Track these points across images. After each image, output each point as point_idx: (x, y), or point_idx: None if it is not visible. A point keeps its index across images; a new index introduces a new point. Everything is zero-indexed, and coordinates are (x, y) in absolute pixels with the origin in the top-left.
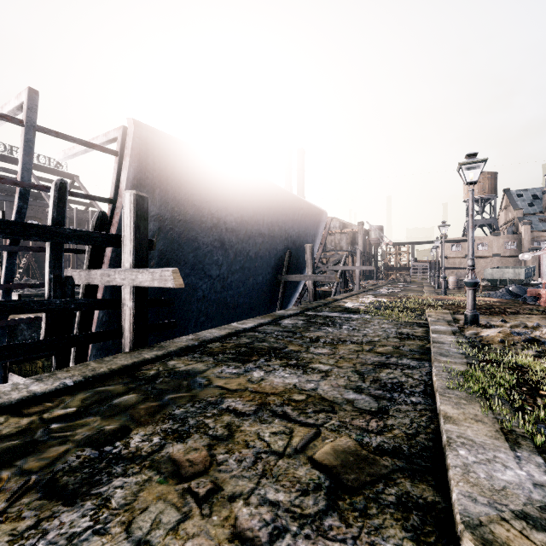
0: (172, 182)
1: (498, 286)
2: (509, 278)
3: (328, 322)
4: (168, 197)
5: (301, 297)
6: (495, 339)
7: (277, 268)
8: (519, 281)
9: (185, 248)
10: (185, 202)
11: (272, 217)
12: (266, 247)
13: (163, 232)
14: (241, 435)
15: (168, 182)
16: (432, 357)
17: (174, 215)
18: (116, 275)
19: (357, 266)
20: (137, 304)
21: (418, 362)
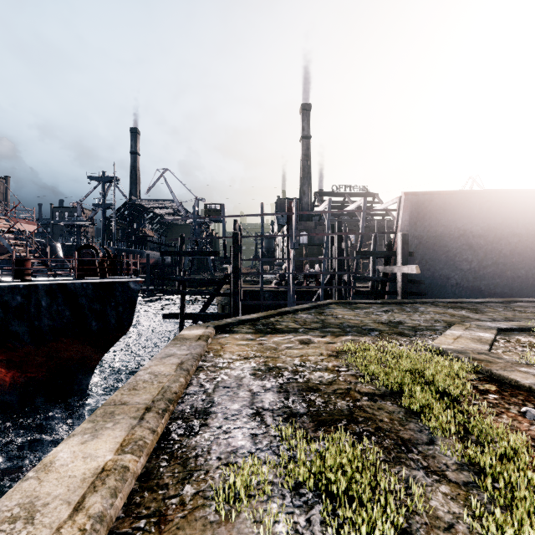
0: (427, 216)
1: None
2: None
3: None
4: (424, 225)
5: None
6: None
7: None
8: None
9: (438, 252)
10: (436, 225)
11: (530, 218)
12: (525, 245)
13: (422, 244)
14: (424, 315)
15: (424, 217)
16: None
17: (429, 234)
18: (394, 268)
19: None
20: (403, 281)
21: None
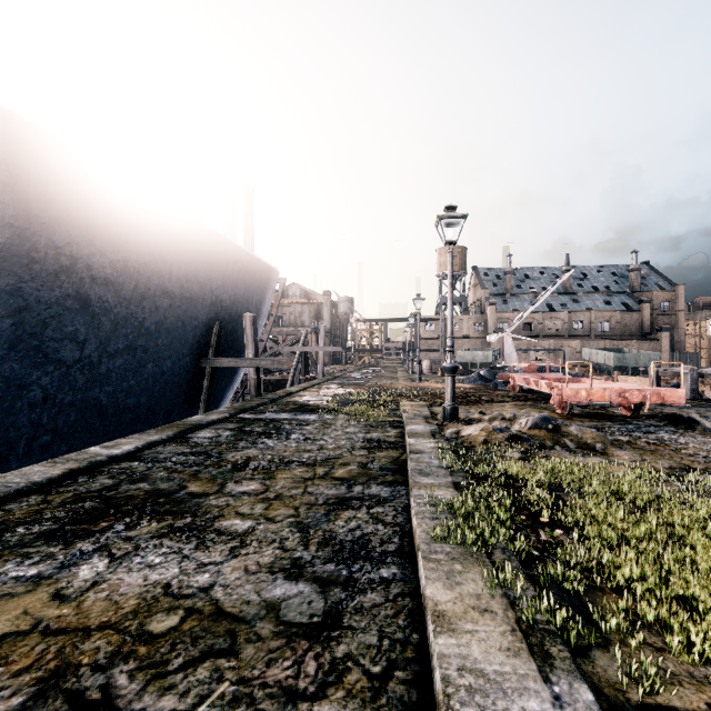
0: None
1: (469, 370)
2: (479, 361)
3: (272, 429)
4: None
5: (242, 390)
6: (478, 439)
7: (199, 348)
8: (487, 365)
9: None
10: None
11: (187, 267)
12: (178, 315)
13: None
14: None
15: None
16: (411, 478)
17: None
18: None
19: (320, 347)
20: None
21: (392, 488)
